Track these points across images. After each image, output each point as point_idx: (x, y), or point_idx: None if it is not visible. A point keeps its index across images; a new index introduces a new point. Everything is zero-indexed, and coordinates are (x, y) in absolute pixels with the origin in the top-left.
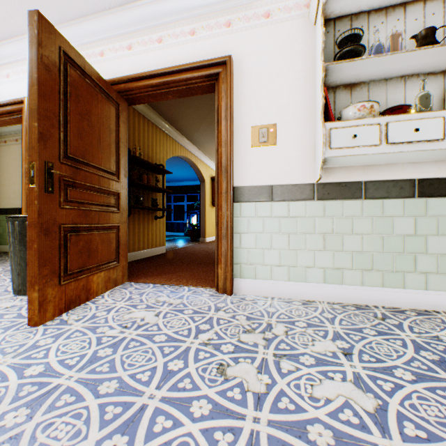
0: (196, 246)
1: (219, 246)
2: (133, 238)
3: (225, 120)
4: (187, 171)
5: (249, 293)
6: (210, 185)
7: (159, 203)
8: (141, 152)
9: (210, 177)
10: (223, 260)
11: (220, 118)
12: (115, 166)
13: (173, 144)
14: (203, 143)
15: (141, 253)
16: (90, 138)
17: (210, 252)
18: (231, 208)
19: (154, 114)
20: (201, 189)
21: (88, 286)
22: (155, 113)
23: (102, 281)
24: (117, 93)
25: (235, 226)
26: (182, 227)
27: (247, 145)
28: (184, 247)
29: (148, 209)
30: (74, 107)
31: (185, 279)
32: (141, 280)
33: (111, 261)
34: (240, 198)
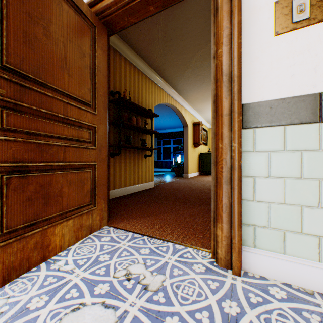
0: (180, 181)
1: (219, 195)
2: (124, 175)
3: (228, 2)
4: (172, 120)
5: (270, 274)
6: (192, 129)
7: (148, 144)
8: (131, 97)
9: (192, 122)
10: (225, 218)
11: (220, 2)
12: (89, 96)
13: (161, 93)
14: (186, 92)
15: (131, 188)
16: (47, 51)
17: (193, 188)
18: (239, 136)
19: (143, 64)
20: (184, 132)
21: (44, 241)
22: (144, 63)
23: (69, 231)
24: (93, 13)
25: (245, 165)
26: (169, 164)
27: (267, 35)
28: (170, 182)
29: (138, 148)
30: (15, 0)
31: (169, 227)
32: (122, 224)
33: (84, 205)
34: (254, 121)
